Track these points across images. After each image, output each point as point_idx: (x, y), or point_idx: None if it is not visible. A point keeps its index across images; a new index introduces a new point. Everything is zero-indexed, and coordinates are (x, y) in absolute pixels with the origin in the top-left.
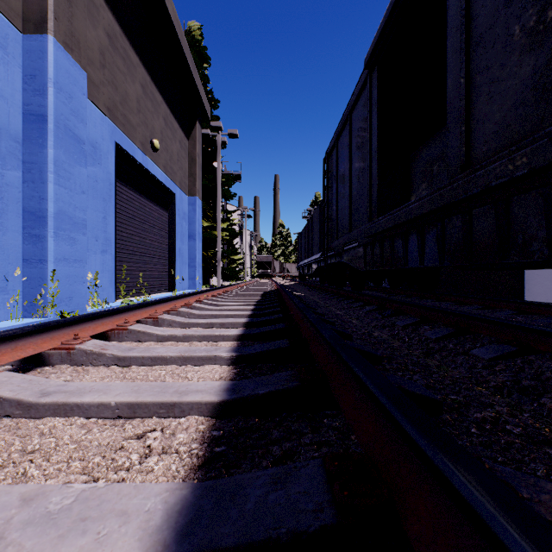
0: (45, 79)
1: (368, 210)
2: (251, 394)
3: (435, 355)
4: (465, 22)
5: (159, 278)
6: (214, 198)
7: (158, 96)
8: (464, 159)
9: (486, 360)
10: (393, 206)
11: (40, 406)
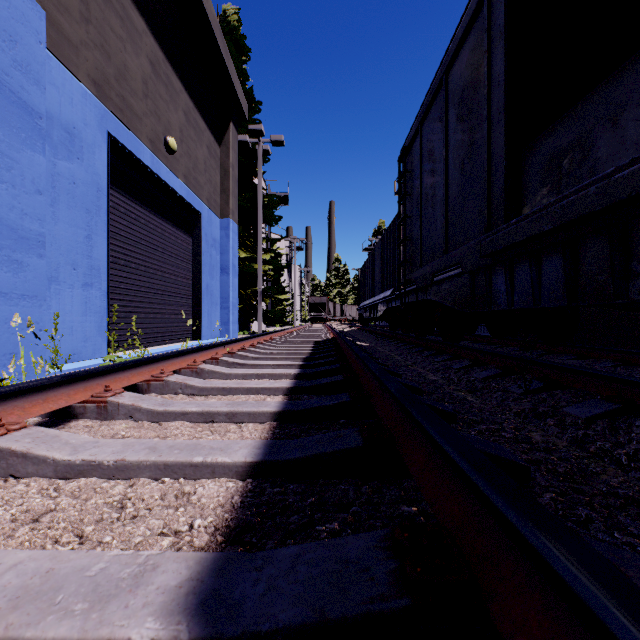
0: None
1: (485, 211)
2: None
3: None
4: None
5: (178, 322)
6: (254, 223)
7: (175, 81)
8: None
9: None
10: None
11: None
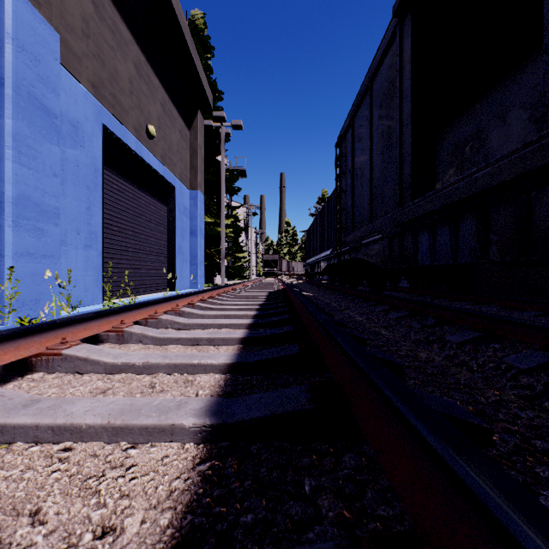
0: (1, 34)
1: (398, 192)
2: None
3: None
4: None
5: (156, 276)
6: (217, 194)
7: (154, 79)
8: None
9: None
10: (415, 196)
11: None
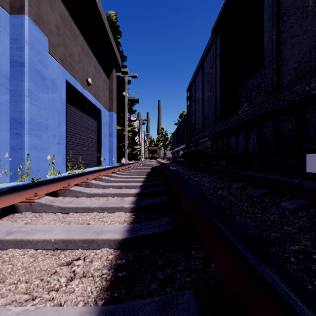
0: (23, 41)
1: (214, 118)
2: (143, 234)
3: (258, 206)
4: (276, 1)
5: (91, 159)
6: (123, 113)
7: (90, 53)
8: (275, 85)
9: (291, 210)
10: (228, 117)
11: (5, 242)
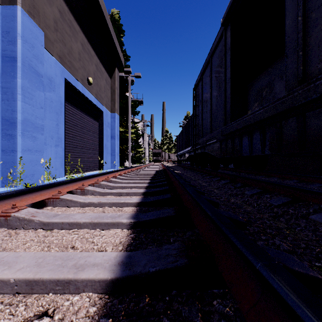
0: (15, 34)
1: (224, 117)
2: (142, 272)
3: (282, 219)
4: None
5: (92, 162)
6: (126, 114)
7: (92, 51)
8: (301, 75)
9: None
10: (237, 117)
11: None
